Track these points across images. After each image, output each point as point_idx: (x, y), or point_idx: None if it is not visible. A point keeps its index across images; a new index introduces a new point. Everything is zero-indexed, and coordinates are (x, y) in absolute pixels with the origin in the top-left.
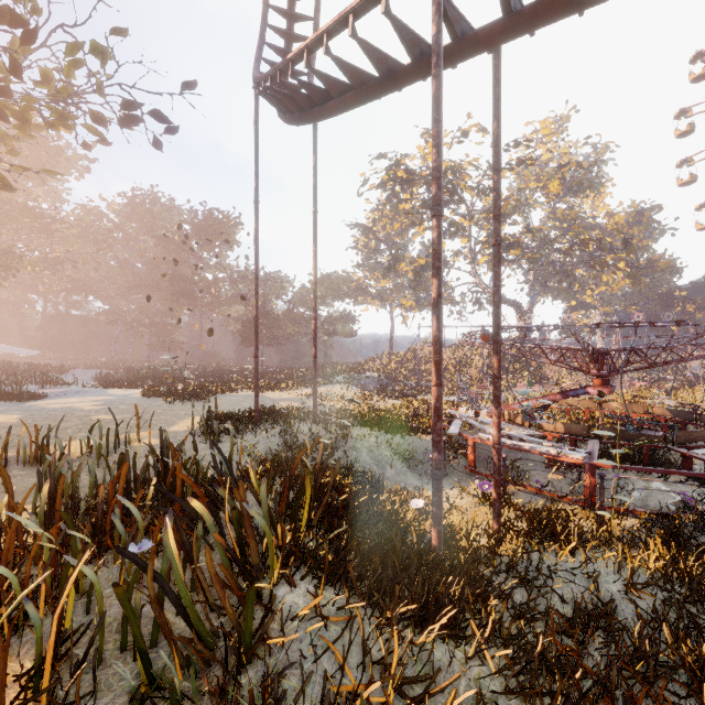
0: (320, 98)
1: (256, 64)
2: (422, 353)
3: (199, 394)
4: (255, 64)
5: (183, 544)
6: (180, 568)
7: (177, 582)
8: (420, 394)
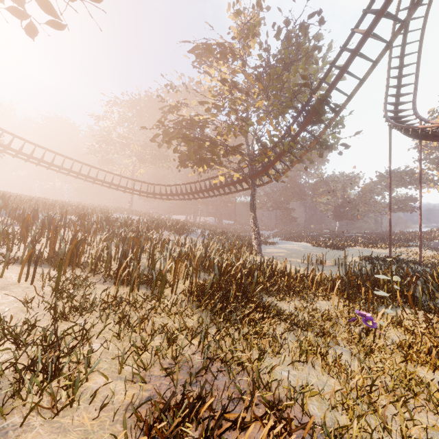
0: (433, 136)
1: (385, 110)
2: None
3: (340, 247)
4: (384, 111)
5: (425, 281)
6: (434, 282)
7: (434, 284)
8: None
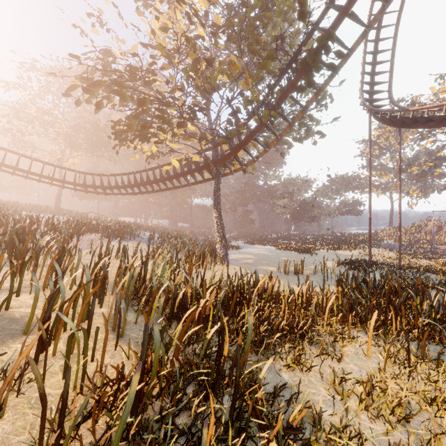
0: (423, 121)
1: (362, 97)
2: (426, 227)
3: (308, 250)
4: (362, 97)
5: None
6: None
7: None
8: (439, 258)
